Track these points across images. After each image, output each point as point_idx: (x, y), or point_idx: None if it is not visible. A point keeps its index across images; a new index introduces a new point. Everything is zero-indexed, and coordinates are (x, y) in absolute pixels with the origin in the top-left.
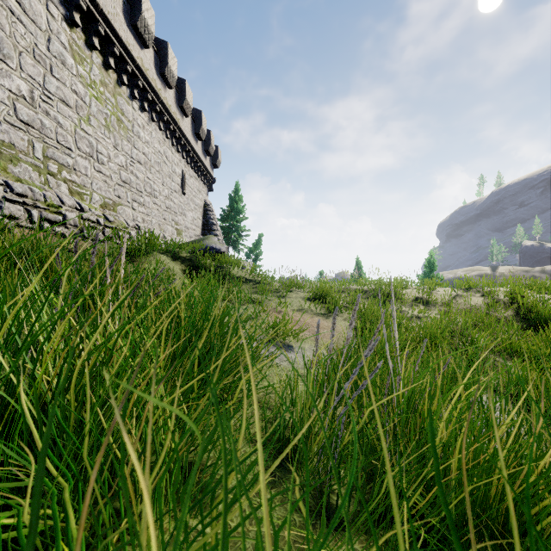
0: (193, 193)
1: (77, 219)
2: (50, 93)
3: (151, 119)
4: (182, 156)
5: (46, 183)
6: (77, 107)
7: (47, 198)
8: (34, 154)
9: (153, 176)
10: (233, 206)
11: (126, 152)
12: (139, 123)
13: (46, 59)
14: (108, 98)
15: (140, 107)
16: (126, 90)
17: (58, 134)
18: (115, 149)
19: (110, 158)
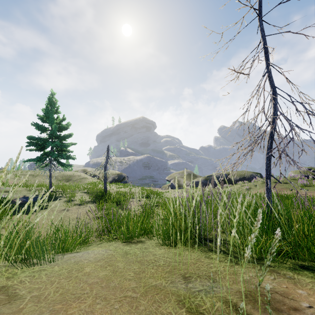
0: None
1: None
2: None
3: None
4: None
5: None
6: None
7: None
8: None
9: None
10: None
11: None
12: None
13: None
14: None
15: None
16: None
17: None
18: None
19: None
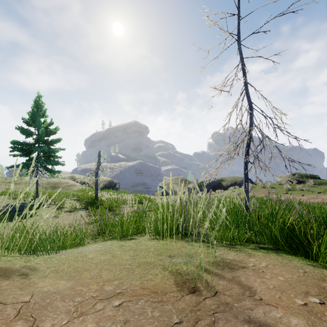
0: None
1: None
2: None
3: None
4: None
5: None
6: None
7: None
8: None
9: None
10: None
11: None
12: None
13: None
14: None
15: None
16: None
17: None
18: None
19: None
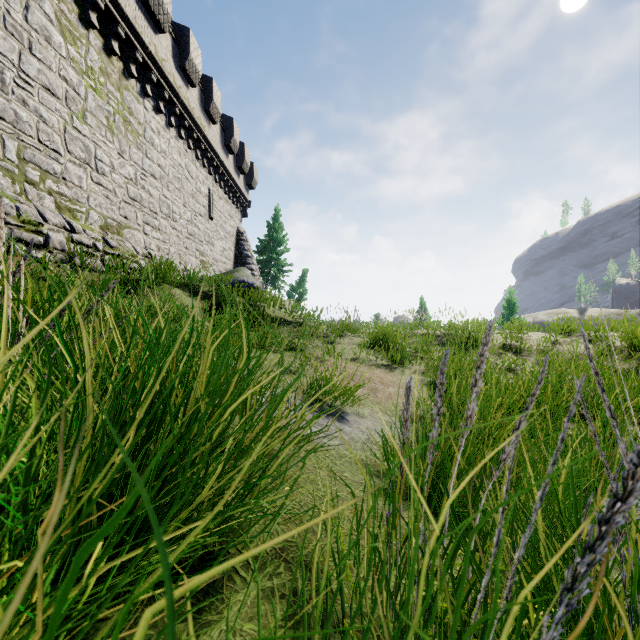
0: (223, 218)
1: (66, 241)
2: (28, 77)
3: (168, 123)
4: (209, 172)
5: (23, 194)
6: (67, 98)
7: (22, 212)
8: (4, 154)
9: (172, 194)
10: (272, 235)
11: (136, 162)
12: (152, 127)
13: (23, 32)
14: (110, 92)
15: (155, 107)
16: (135, 85)
17: (41, 132)
18: (121, 157)
19: (114, 168)
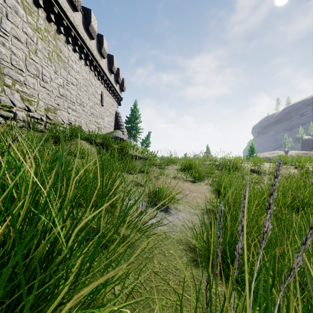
0: (108, 106)
1: (26, 116)
2: (6, 31)
3: (80, 57)
4: (101, 82)
5: (3, 92)
6: (27, 43)
7: (1, 101)
8: None
9: (82, 93)
10: (133, 114)
11: (63, 77)
12: (72, 59)
13: (3, 8)
14: (50, 40)
15: (73, 49)
16: (63, 37)
17: (12, 59)
18: (55, 74)
19: (52, 79)
